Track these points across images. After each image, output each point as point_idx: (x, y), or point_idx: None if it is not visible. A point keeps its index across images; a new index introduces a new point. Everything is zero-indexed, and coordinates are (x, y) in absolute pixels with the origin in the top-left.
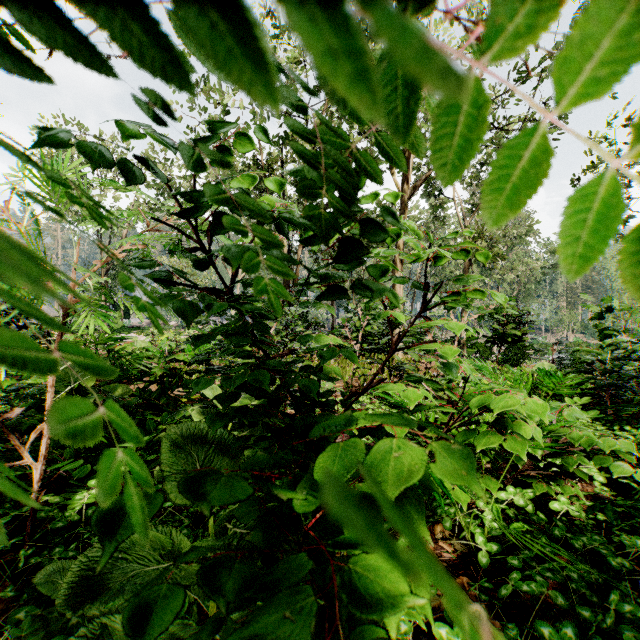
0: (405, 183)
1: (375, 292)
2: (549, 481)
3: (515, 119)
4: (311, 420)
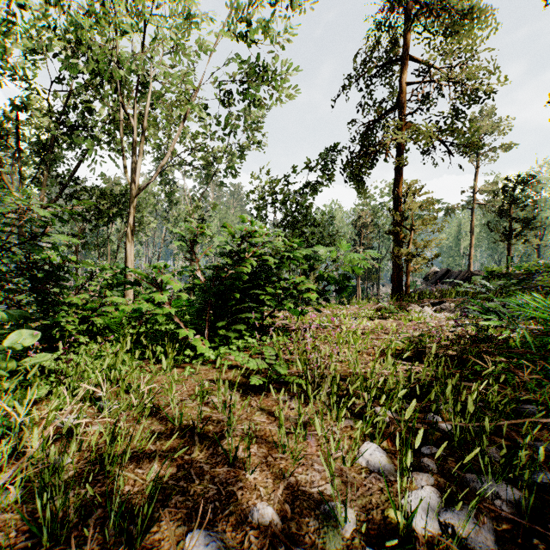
0: (134, 186)
1: (66, 278)
2: (142, 325)
3: (218, 150)
4: (56, 302)
